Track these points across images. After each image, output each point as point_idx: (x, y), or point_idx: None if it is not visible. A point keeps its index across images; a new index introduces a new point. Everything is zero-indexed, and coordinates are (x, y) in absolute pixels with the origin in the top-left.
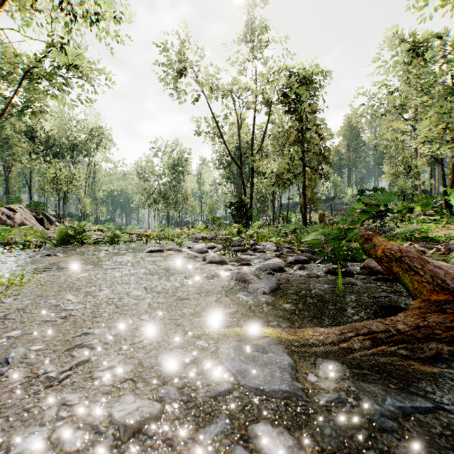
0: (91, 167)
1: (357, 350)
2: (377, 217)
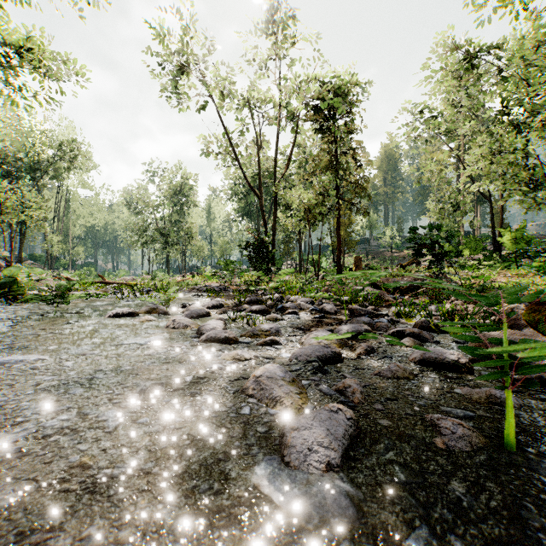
0: (62, 193)
1: None
2: (433, 262)
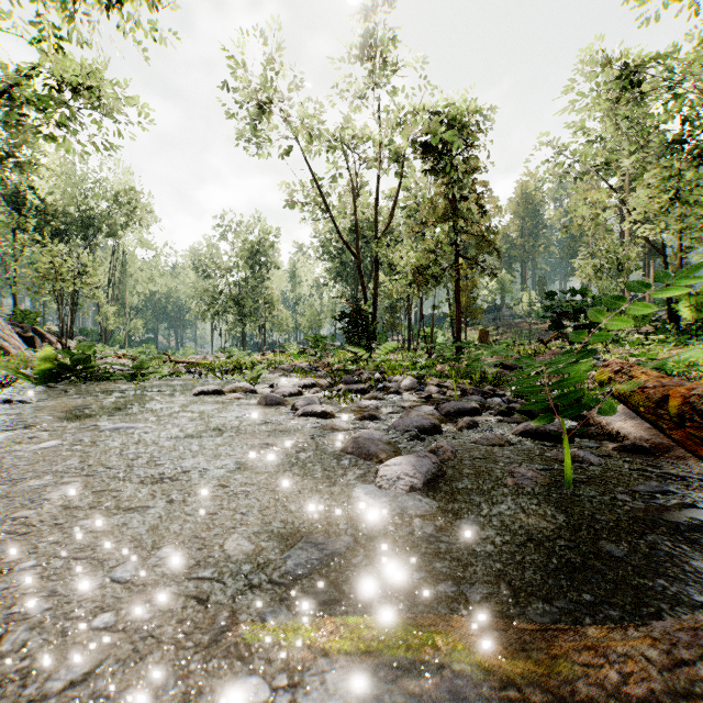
0: (117, 254)
1: None
2: None
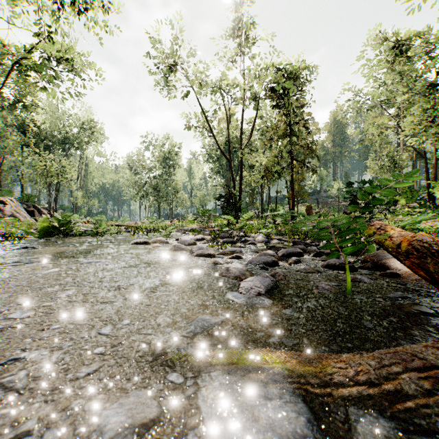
0: (83, 160)
1: (407, 394)
2: None
